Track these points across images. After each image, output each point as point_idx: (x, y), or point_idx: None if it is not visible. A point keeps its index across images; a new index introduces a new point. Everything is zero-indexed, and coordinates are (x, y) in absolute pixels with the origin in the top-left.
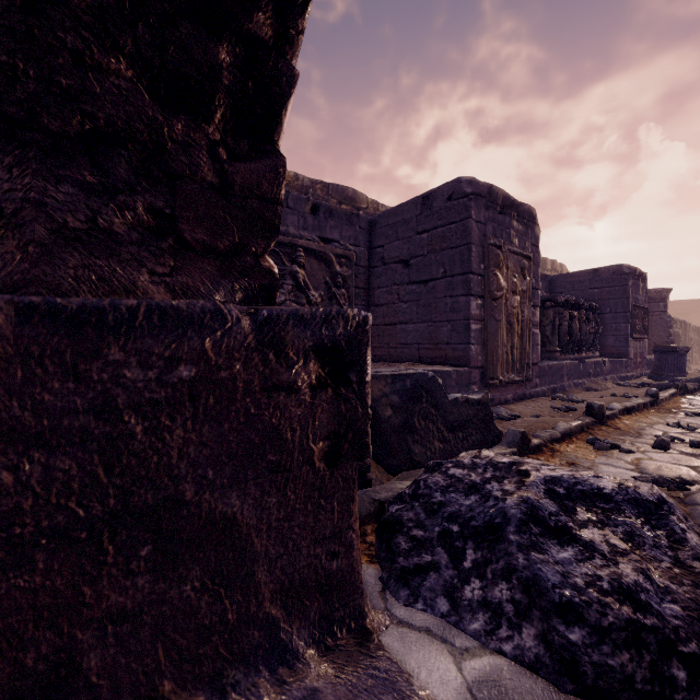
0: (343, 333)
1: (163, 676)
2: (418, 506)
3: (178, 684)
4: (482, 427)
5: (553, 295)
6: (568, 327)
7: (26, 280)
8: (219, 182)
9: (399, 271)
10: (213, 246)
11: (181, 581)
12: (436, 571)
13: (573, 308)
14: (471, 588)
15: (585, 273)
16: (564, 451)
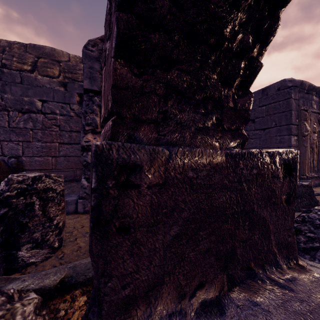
0: (291, 158)
1: (251, 261)
2: (308, 225)
3: (254, 264)
4: (309, 197)
5: None
6: None
7: (190, 143)
8: (233, 106)
9: (249, 125)
10: (230, 128)
11: (254, 234)
12: None
13: None
14: None
15: None
16: None
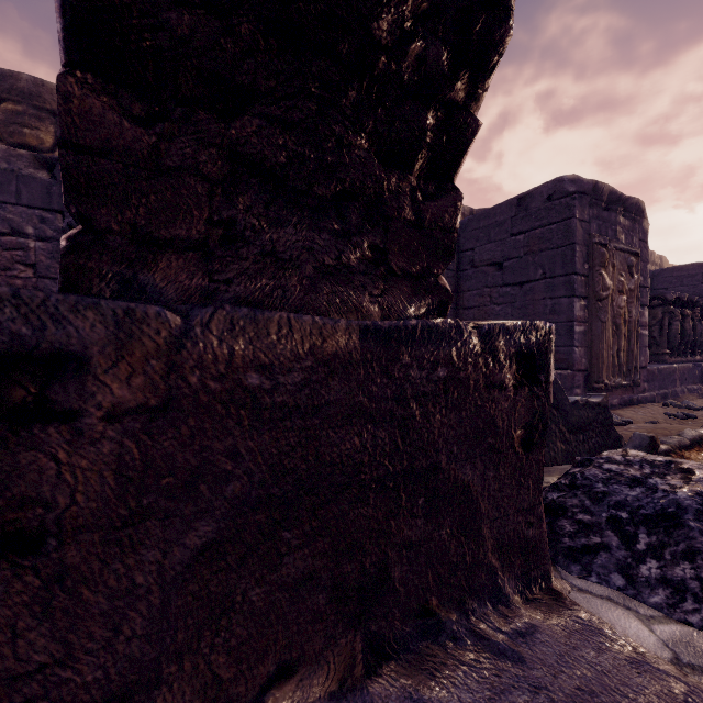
0: (535, 341)
1: (431, 593)
2: (581, 495)
3: (440, 601)
4: (602, 430)
5: (662, 293)
6: (679, 327)
7: (302, 305)
8: (414, 219)
9: (491, 274)
10: (409, 271)
11: (439, 526)
12: (607, 551)
13: (685, 306)
14: (648, 567)
15: (697, 266)
16: (696, 458)
